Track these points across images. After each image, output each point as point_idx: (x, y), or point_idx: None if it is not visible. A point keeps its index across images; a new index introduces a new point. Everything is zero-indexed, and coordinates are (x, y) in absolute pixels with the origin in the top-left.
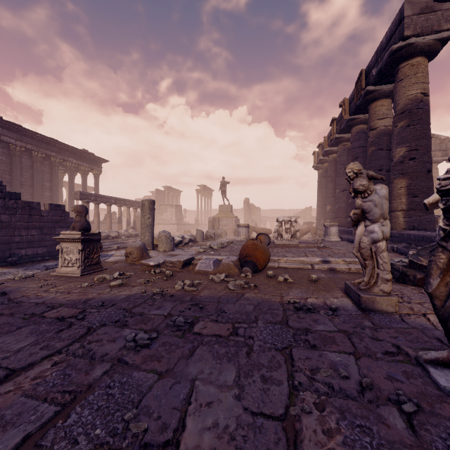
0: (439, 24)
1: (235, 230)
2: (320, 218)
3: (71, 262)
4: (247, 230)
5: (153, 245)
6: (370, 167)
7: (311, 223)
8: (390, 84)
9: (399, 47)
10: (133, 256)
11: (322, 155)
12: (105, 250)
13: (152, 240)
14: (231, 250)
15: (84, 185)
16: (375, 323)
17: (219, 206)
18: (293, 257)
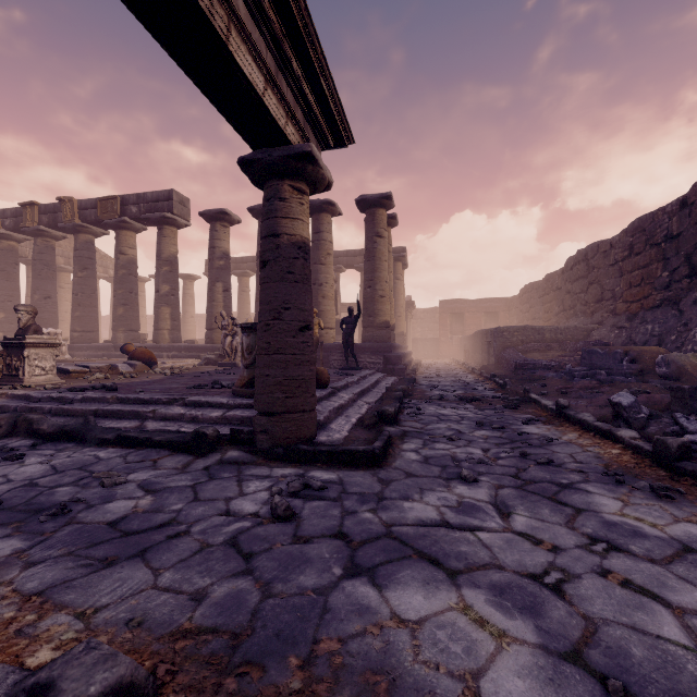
0: (187, 216)
1: None
2: None
3: (46, 370)
4: None
5: None
6: (122, 288)
7: None
8: (141, 223)
9: (170, 217)
10: None
11: None
12: None
13: None
14: None
15: None
16: None
17: None
18: None
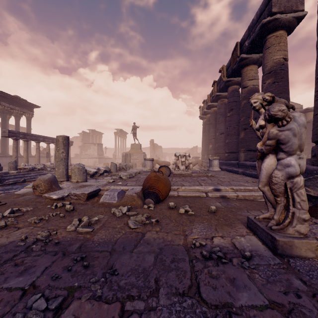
0: (297, 5)
1: (143, 163)
2: (205, 154)
3: None
4: (152, 162)
5: (67, 176)
6: (243, 115)
7: (198, 158)
8: (257, 53)
9: (268, 21)
10: (40, 189)
11: (206, 108)
12: (29, 181)
13: (67, 172)
14: (137, 180)
15: (17, 126)
16: (307, 282)
17: (131, 144)
18: (190, 186)
